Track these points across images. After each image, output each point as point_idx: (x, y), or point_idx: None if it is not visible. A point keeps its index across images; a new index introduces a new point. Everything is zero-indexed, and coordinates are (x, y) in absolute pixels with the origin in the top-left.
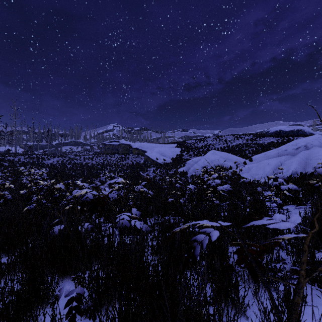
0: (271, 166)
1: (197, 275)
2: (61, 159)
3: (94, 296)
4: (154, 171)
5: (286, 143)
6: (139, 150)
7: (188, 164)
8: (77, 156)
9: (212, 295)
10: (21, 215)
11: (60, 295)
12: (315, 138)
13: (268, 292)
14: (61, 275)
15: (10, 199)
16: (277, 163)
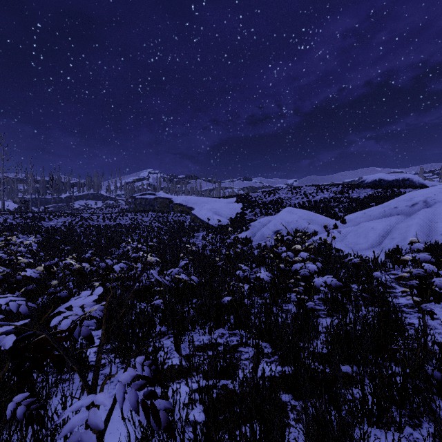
0: (378, 232)
1: None
2: (69, 220)
3: None
4: (204, 237)
5: (390, 197)
6: (183, 207)
7: (254, 227)
8: (94, 214)
9: None
10: None
11: None
12: (438, 190)
13: None
14: None
15: None
16: (386, 227)
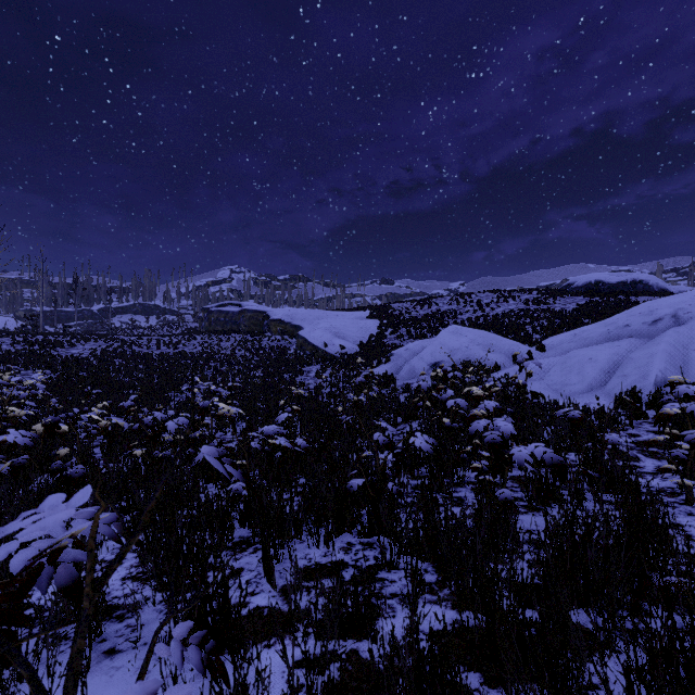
0: (600, 365)
1: None
2: (102, 346)
3: None
4: (319, 373)
5: (615, 310)
6: (285, 325)
7: (398, 358)
8: (144, 337)
9: None
10: None
11: None
12: None
13: None
14: None
15: None
16: (612, 358)
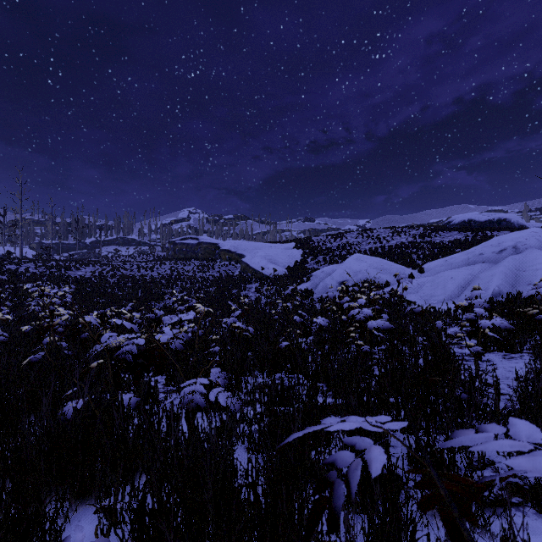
0: (457, 282)
1: None
2: (98, 269)
3: None
4: (258, 289)
5: (480, 242)
6: (231, 254)
7: (316, 278)
8: (127, 263)
9: None
10: (19, 371)
11: None
12: (530, 234)
13: None
14: (76, 497)
15: (4, 341)
16: (467, 277)
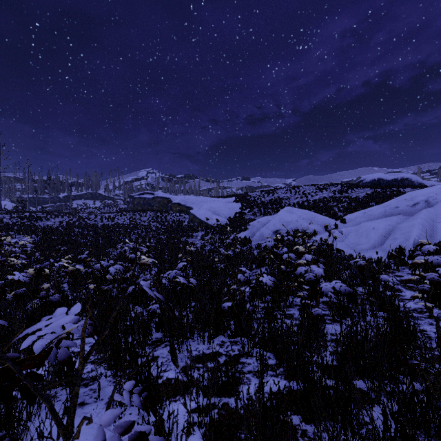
0: (379, 232)
1: None
2: (66, 219)
3: None
4: (203, 237)
5: (390, 197)
6: (181, 206)
7: (253, 227)
8: (92, 214)
9: None
10: None
11: None
12: (440, 190)
13: None
14: None
15: None
16: (387, 227)
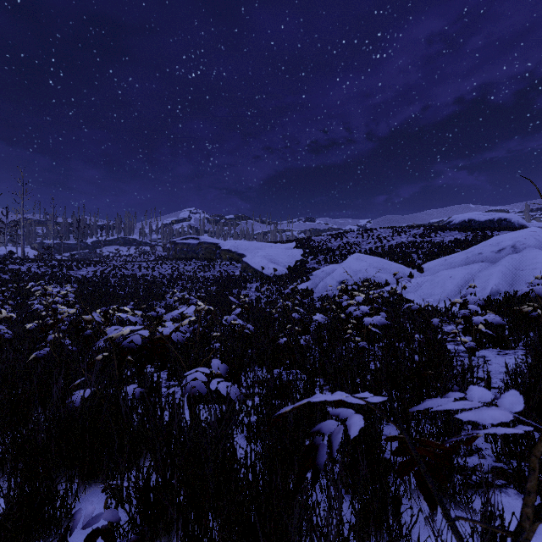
0: (456, 281)
1: (326, 483)
2: (100, 269)
3: (140, 522)
4: (258, 288)
5: (480, 242)
6: (232, 253)
7: (316, 277)
8: (128, 263)
9: (351, 530)
10: (25, 366)
11: (75, 523)
12: (529, 233)
13: (458, 541)
14: (84, 480)
15: (9, 338)
16: (465, 276)
